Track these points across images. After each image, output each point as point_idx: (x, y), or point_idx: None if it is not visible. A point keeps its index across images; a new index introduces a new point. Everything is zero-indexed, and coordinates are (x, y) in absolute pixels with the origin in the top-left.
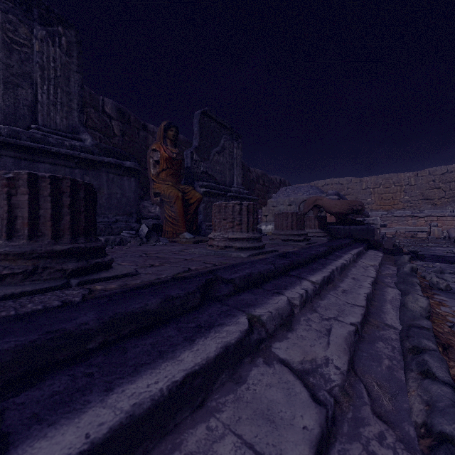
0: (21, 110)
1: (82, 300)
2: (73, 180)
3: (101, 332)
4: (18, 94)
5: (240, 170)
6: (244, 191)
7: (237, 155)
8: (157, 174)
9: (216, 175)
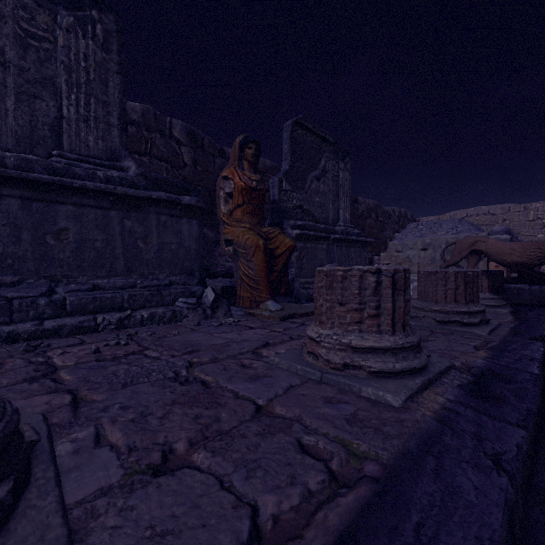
0: (40, 131)
1: None
2: None
3: None
4: (35, 109)
5: (348, 201)
6: (354, 231)
7: (343, 180)
8: (229, 212)
9: (314, 210)
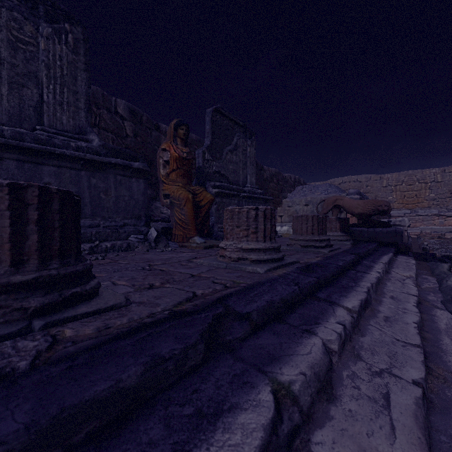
0: (27, 111)
1: (29, 368)
2: (43, 187)
3: (31, 450)
4: (23, 95)
5: (254, 169)
6: (258, 191)
7: (250, 153)
8: (167, 175)
9: (229, 175)
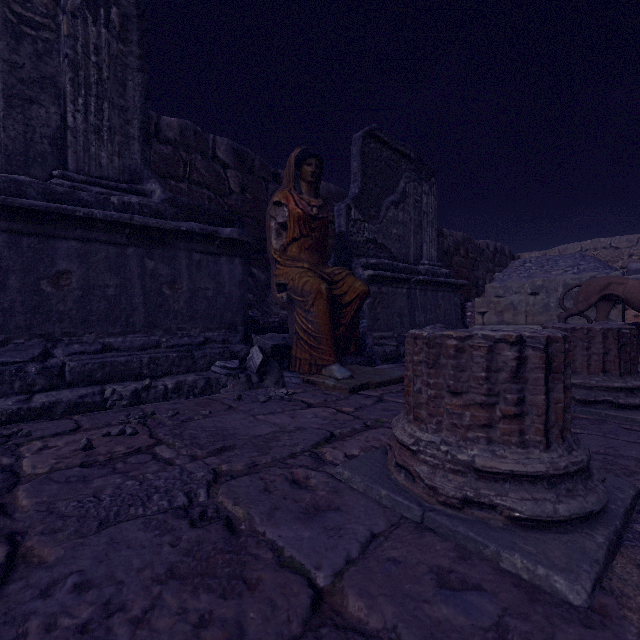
0: (38, 145)
1: None
2: None
3: None
4: (32, 117)
5: (434, 233)
6: (441, 271)
7: (428, 206)
8: (283, 248)
9: (391, 245)
